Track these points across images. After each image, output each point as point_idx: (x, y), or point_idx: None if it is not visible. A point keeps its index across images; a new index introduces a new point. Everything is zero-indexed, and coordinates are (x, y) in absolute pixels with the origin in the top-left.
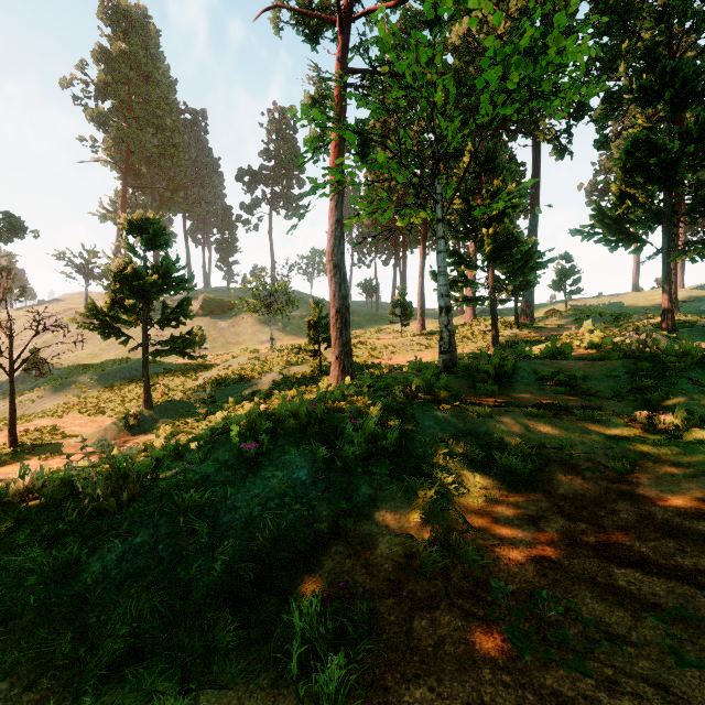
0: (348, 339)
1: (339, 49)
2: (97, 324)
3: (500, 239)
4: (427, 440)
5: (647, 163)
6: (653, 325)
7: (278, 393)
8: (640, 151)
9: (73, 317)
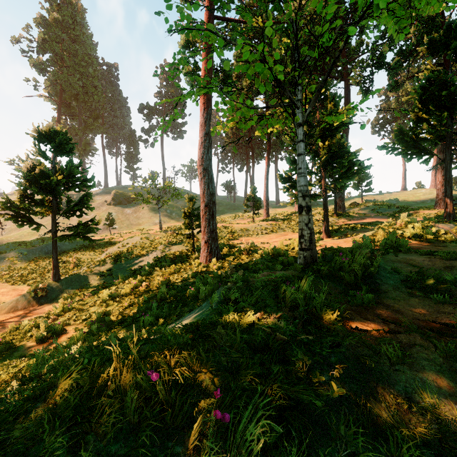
0: (215, 227)
1: None
2: (11, 214)
3: (333, 150)
4: (333, 423)
5: (437, 96)
6: (433, 215)
7: (159, 269)
8: (433, 86)
9: None
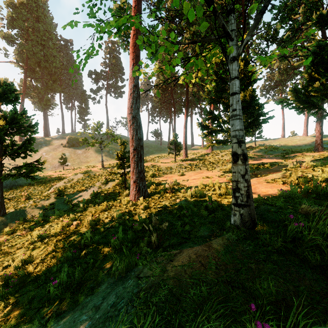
0: (142, 168)
1: None
2: None
3: (245, 101)
4: None
5: (326, 60)
6: (316, 157)
7: (93, 205)
8: (324, 51)
9: None
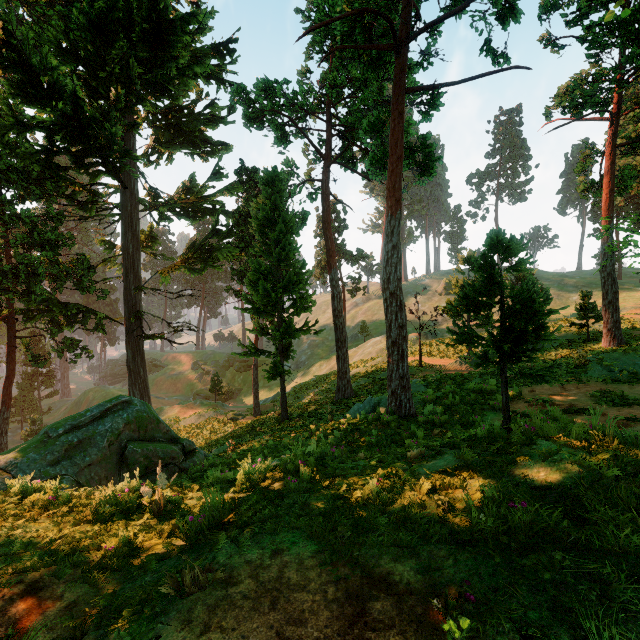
0: (618, 319)
1: (609, 137)
2: (449, 311)
3: None
4: None
5: None
6: None
7: (560, 350)
8: None
9: (440, 309)
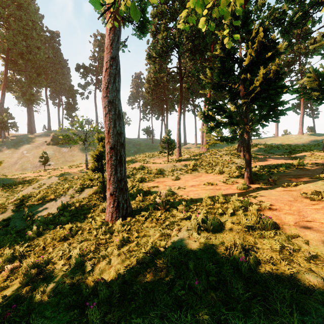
0: (123, 175)
1: None
2: None
3: (266, 82)
4: None
5: None
6: None
7: (54, 227)
8: None
9: None
